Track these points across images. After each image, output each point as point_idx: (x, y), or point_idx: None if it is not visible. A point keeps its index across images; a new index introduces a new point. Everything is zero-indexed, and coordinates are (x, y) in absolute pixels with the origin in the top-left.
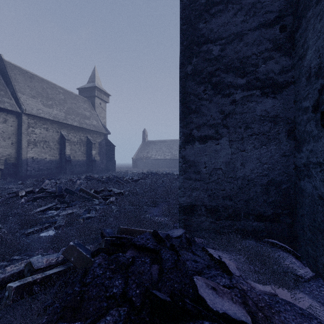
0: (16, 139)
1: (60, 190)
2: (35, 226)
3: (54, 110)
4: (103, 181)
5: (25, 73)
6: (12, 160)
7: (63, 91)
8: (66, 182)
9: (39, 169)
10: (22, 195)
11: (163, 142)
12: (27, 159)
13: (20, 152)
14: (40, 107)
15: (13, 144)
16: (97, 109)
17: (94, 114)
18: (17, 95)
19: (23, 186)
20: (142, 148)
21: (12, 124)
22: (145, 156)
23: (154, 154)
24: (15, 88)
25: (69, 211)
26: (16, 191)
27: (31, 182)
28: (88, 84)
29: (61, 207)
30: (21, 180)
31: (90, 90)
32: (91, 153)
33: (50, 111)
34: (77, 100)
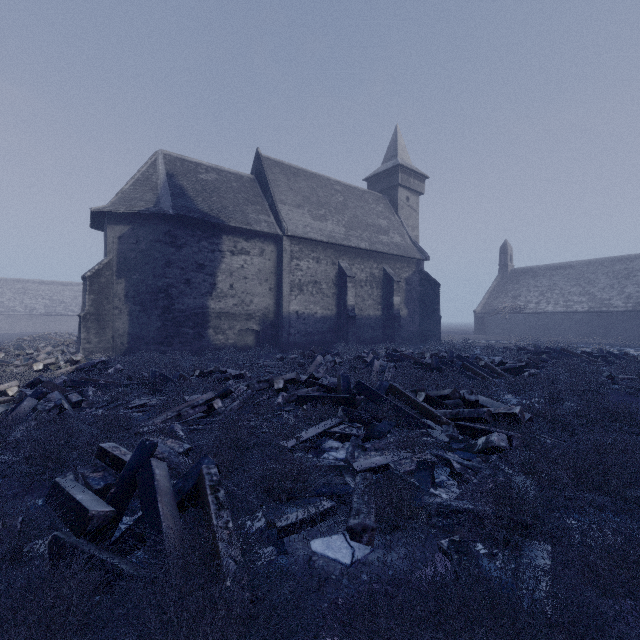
0: (275, 282)
1: (346, 385)
2: (299, 505)
3: (328, 224)
4: (430, 367)
5: (287, 169)
6: (271, 316)
7: (342, 189)
8: (350, 361)
9: (306, 333)
10: (278, 387)
11: (560, 268)
12: (290, 315)
13: (280, 303)
14: (308, 222)
15: (272, 289)
16: (401, 212)
17: (395, 223)
18: (277, 207)
19: (283, 365)
20: (499, 287)
21: (271, 256)
22: (508, 305)
23: (533, 300)
24: (274, 197)
25: (376, 459)
26: (269, 377)
27: (295, 357)
28: (383, 166)
29: (351, 436)
30: (282, 352)
31: (387, 175)
32: (391, 301)
33: (322, 226)
34: (365, 200)
